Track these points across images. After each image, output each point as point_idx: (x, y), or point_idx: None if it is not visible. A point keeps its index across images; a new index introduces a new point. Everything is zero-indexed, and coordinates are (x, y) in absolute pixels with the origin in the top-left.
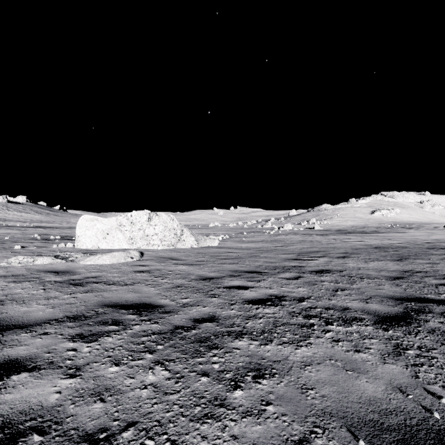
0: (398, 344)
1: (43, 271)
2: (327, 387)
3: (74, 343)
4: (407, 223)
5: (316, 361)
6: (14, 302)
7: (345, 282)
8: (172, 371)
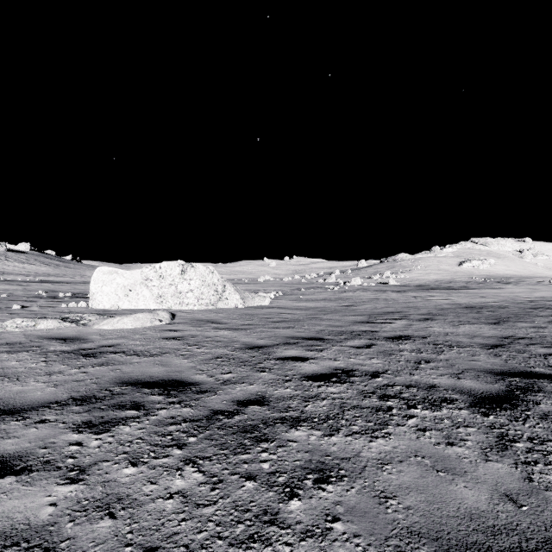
0: (502, 434)
1: (46, 338)
2: (413, 495)
3: (79, 434)
4: (504, 277)
5: (397, 459)
6: (6, 378)
7: (430, 352)
8: (207, 473)
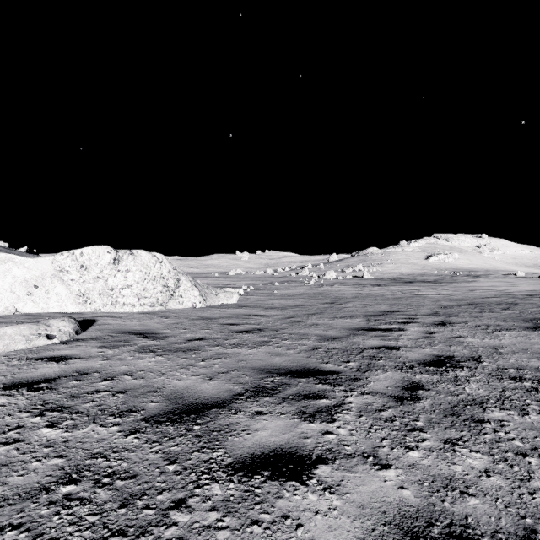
0: None
1: None
2: None
3: None
4: (470, 270)
5: None
6: None
7: (537, 405)
8: None
